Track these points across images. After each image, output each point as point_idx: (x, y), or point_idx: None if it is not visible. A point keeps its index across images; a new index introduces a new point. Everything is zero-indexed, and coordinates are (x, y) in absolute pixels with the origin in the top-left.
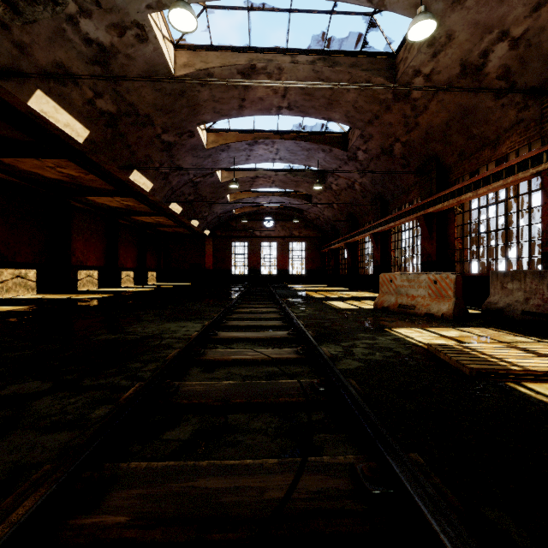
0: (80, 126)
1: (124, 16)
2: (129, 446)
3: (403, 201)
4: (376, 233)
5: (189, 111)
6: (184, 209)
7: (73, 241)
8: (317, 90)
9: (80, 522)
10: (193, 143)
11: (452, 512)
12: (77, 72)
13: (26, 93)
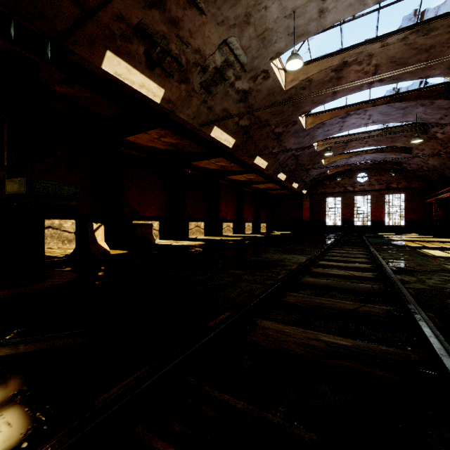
0: (231, 138)
1: (257, 70)
2: (286, 292)
3: None
4: None
5: (293, 109)
6: (287, 176)
7: (220, 204)
8: (410, 58)
9: (281, 299)
10: (295, 129)
11: (432, 323)
12: (231, 110)
13: (210, 130)
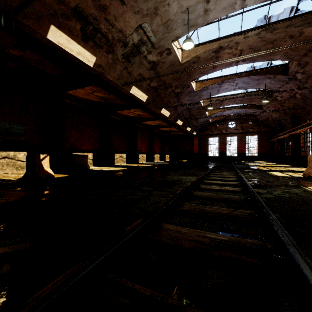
0: (145, 95)
1: (163, 48)
2: (182, 202)
3: None
4: None
5: (187, 76)
6: (183, 122)
7: (137, 141)
8: (262, 46)
9: (179, 208)
10: (188, 90)
11: (278, 221)
12: (145, 75)
13: (129, 88)
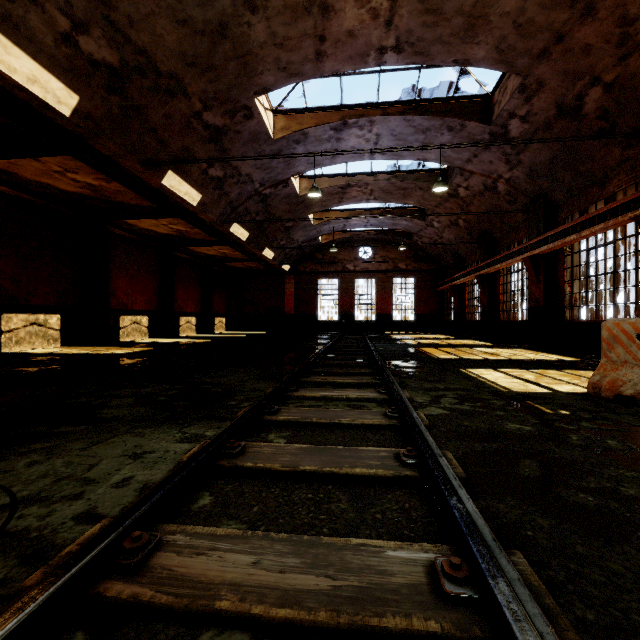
0: (60, 85)
1: None
2: None
3: (592, 198)
4: (535, 256)
5: (239, 68)
6: (252, 234)
7: (113, 278)
8: None
9: None
10: (252, 129)
11: None
12: None
13: None
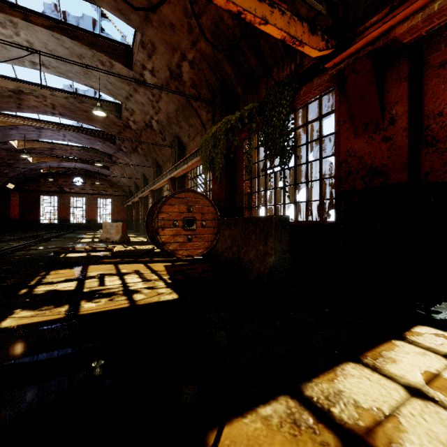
0: None
1: None
2: None
3: (152, 180)
4: (141, 197)
5: None
6: None
7: None
8: (77, 110)
9: None
10: None
11: None
12: None
13: None
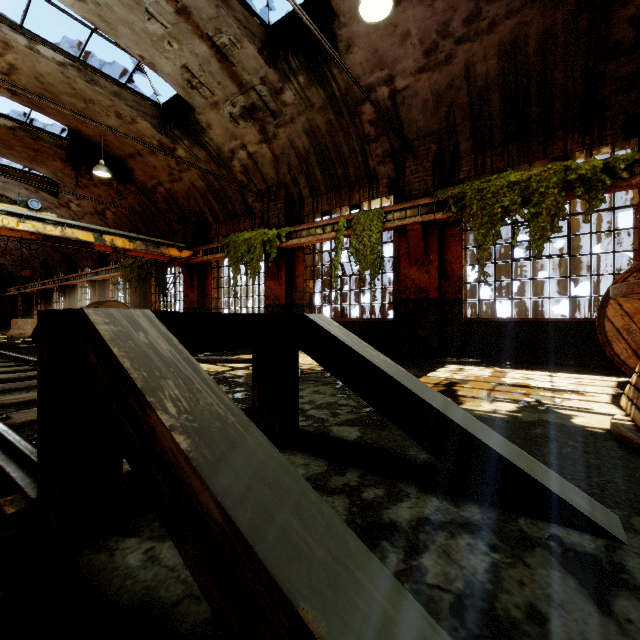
0: None
1: None
2: None
3: (59, 271)
4: (42, 289)
5: None
6: None
7: None
8: None
9: None
10: None
11: None
12: None
13: None
